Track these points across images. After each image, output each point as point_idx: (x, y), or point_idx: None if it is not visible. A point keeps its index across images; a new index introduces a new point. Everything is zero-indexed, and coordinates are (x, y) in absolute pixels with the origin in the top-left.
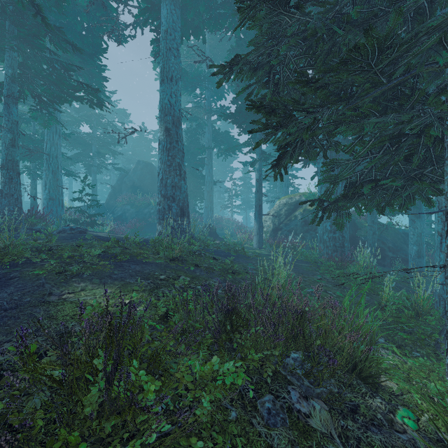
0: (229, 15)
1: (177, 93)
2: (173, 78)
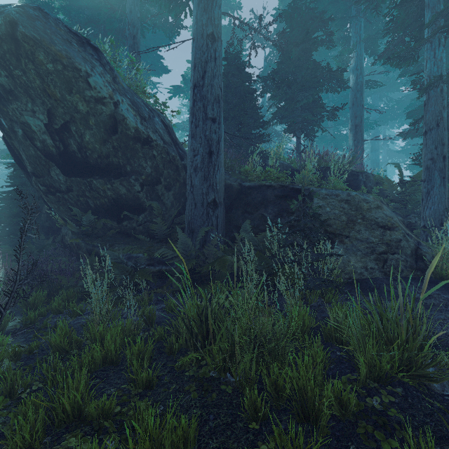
0: (400, 115)
1: (377, 154)
2: (376, 150)
